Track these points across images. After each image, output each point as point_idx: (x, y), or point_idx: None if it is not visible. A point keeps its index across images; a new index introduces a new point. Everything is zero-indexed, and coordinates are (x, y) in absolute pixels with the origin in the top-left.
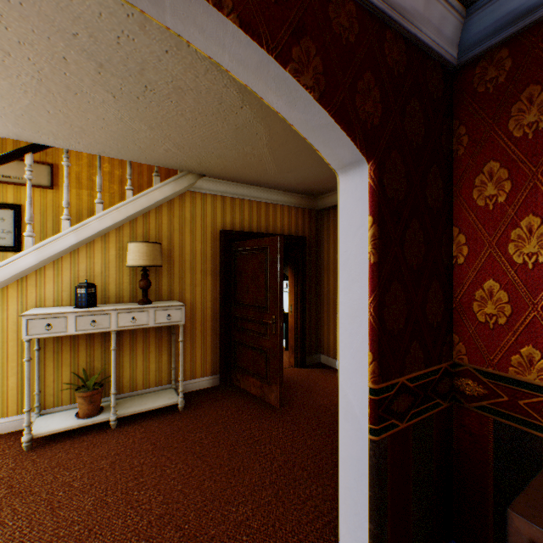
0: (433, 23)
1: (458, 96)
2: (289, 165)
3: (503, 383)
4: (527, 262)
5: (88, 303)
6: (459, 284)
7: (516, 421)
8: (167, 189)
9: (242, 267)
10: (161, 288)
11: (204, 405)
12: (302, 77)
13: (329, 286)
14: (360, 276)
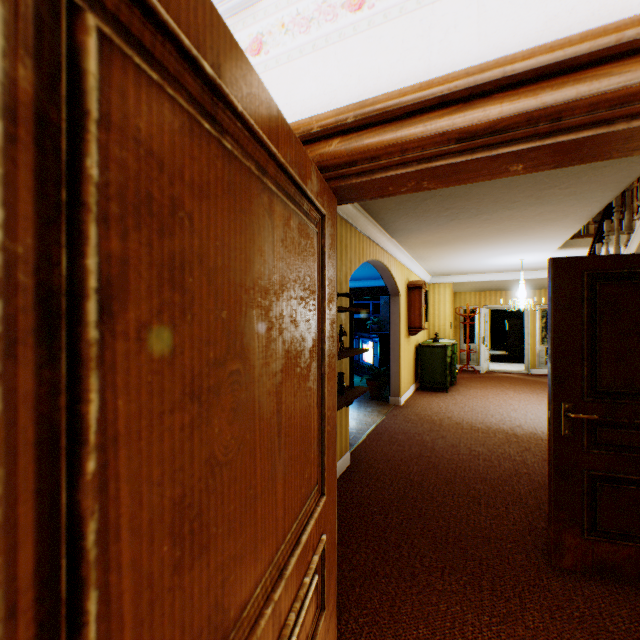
0: None
1: None
2: None
3: None
4: None
5: None
6: None
7: None
8: None
9: None
10: None
11: None
12: None
13: None
14: None
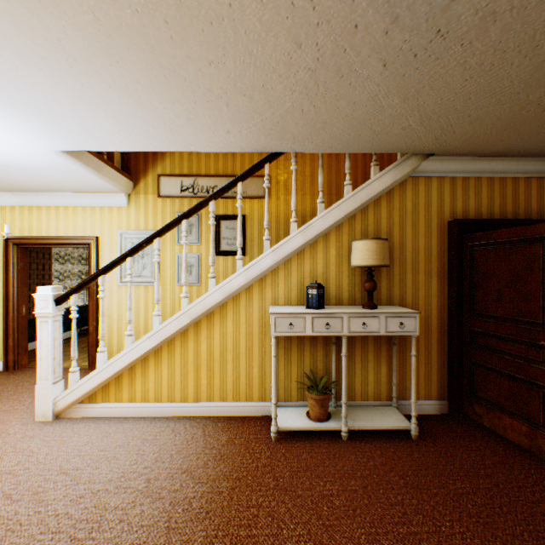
0: None
1: None
2: None
3: None
4: None
5: (318, 304)
6: None
7: None
8: (386, 178)
9: (485, 266)
10: (379, 291)
11: (442, 439)
12: None
13: None
14: None
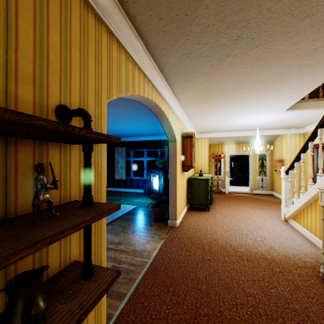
0: None
1: None
2: None
3: None
4: None
5: None
6: None
7: None
8: None
9: None
10: None
11: None
12: None
13: None
14: None
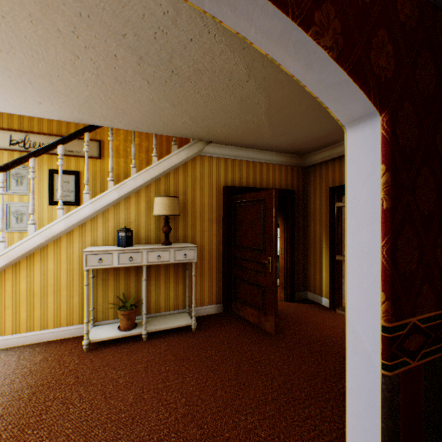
0: None
1: None
2: (283, 129)
3: None
4: None
5: (126, 243)
6: None
7: None
8: (182, 154)
9: (241, 216)
10: (178, 233)
11: (212, 327)
12: (322, 39)
13: (315, 232)
14: (370, 221)
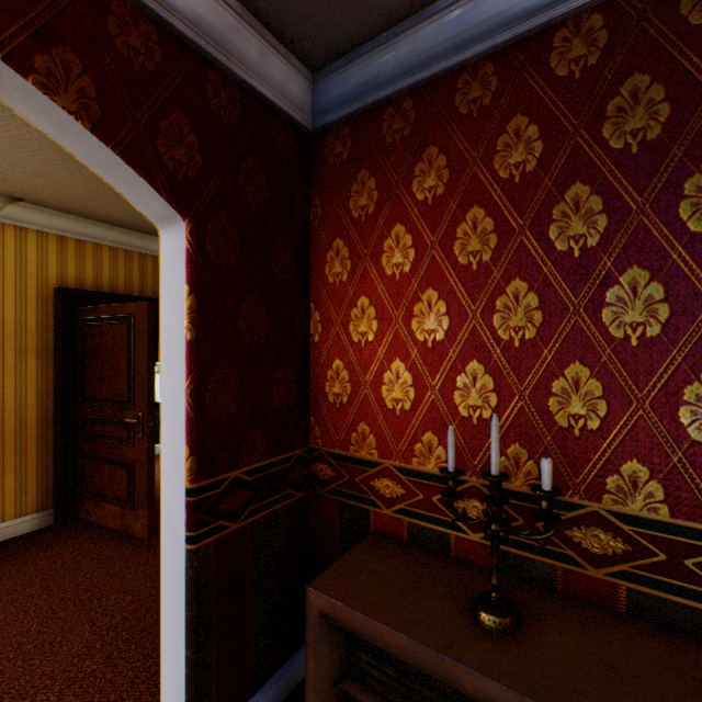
0: (277, 78)
1: (315, 164)
2: None
3: (346, 462)
4: (362, 341)
5: None
6: (316, 364)
7: (355, 498)
8: None
9: (95, 344)
10: None
11: (15, 560)
12: (59, 97)
13: None
14: (179, 355)
